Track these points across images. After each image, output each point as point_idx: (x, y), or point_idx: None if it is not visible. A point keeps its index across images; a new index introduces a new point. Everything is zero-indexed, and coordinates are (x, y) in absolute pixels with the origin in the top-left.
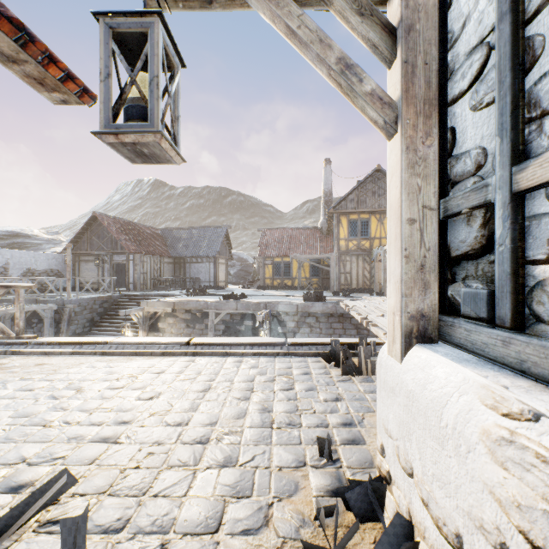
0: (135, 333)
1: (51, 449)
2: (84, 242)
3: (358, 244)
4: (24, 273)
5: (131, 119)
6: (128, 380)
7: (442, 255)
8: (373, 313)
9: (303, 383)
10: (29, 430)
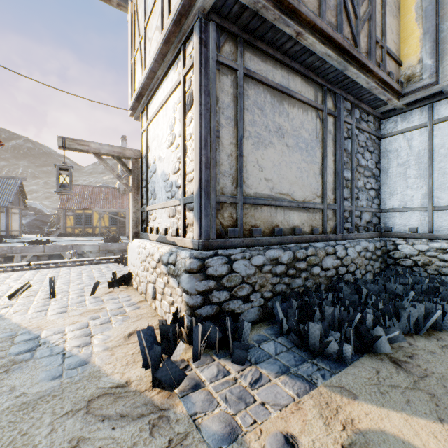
0: None
1: None
2: None
3: None
4: None
5: (63, 188)
6: (3, 279)
7: (142, 219)
8: None
9: (106, 269)
10: None
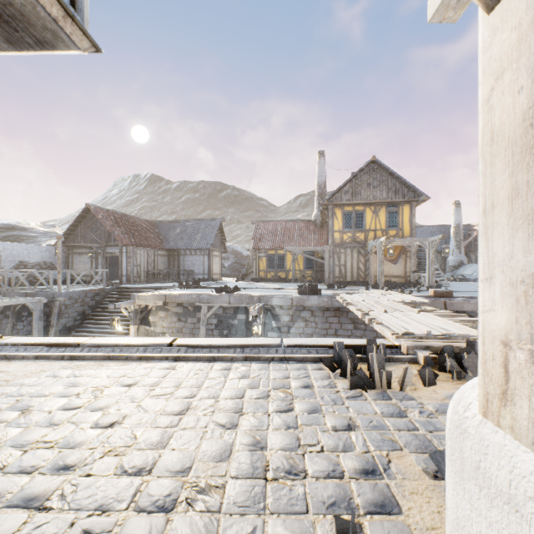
0: (126, 326)
1: None
2: (77, 234)
3: (352, 236)
4: (16, 265)
5: None
6: (90, 396)
7: None
8: (374, 308)
9: (304, 400)
10: None
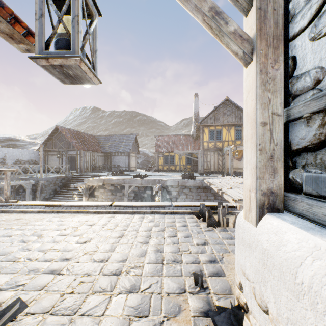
0: (80, 198)
1: (16, 278)
2: (51, 143)
3: (214, 144)
4: (15, 162)
5: (59, 49)
6: (71, 230)
7: (285, 148)
8: (225, 186)
9: (182, 232)
10: (4, 264)
